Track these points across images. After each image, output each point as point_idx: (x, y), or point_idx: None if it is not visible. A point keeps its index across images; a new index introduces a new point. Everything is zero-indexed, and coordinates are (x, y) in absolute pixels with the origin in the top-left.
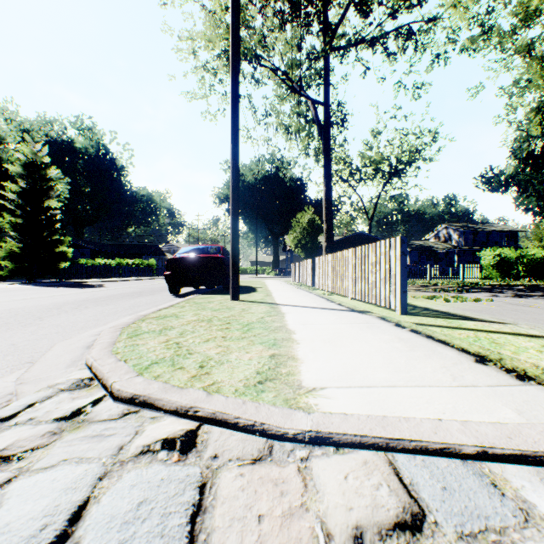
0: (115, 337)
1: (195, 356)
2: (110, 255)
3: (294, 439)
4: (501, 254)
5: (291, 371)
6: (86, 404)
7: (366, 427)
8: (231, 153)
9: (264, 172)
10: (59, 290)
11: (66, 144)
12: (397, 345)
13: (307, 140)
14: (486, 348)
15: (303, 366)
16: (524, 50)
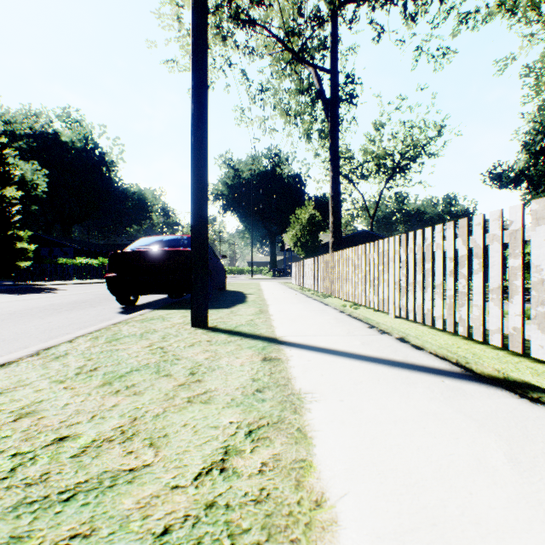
0: None
1: None
2: (96, 254)
3: None
4: None
5: None
6: None
7: None
8: (192, 53)
9: (261, 168)
10: None
11: (51, 137)
12: None
13: (309, 121)
14: None
15: None
16: None
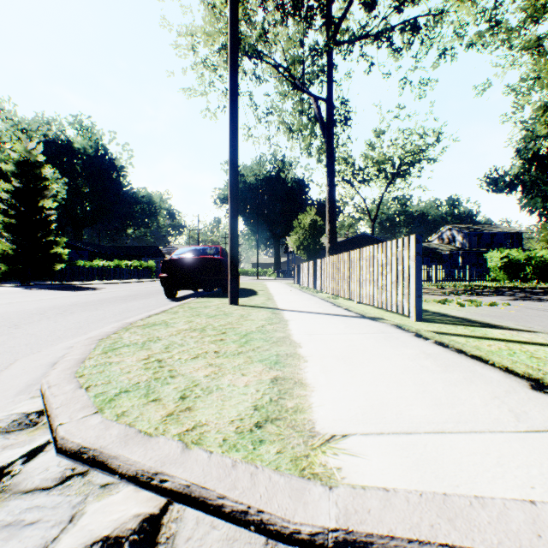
0: (87, 351)
1: (178, 380)
2: (108, 257)
3: (310, 543)
4: (509, 256)
5: (299, 404)
6: (16, 458)
7: (424, 520)
8: (230, 146)
9: (266, 173)
10: (51, 293)
11: (65, 144)
12: (425, 363)
13: (309, 139)
14: (536, 368)
15: (314, 397)
16: (534, 45)
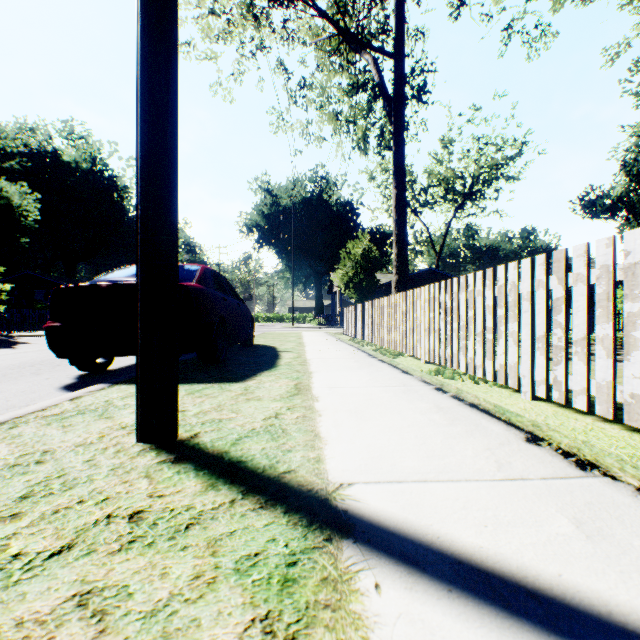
0: None
1: None
2: None
3: None
4: None
5: None
6: None
7: None
8: None
9: (304, 194)
10: None
11: (50, 155)
12: None
13: (365, 126)
14: None
15: None
16: None
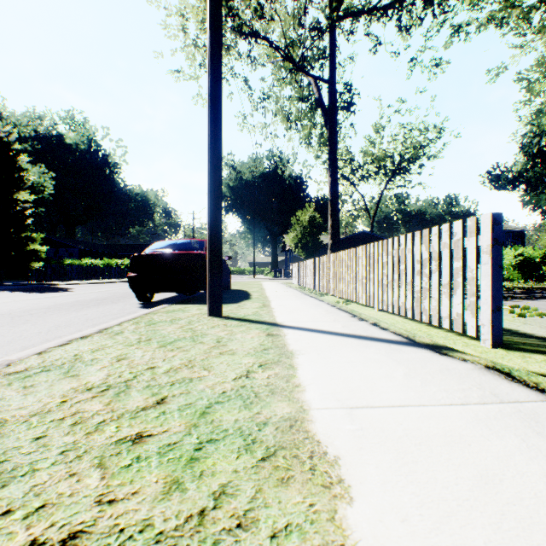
0: None
1: None
2: (100, 255)
3: None
4: (524, 253)
5: None
6: None
7: None
8: (209, 95)
9: (263, 170)
10: (6, 295)
11: (56, 139)
12: None
13: (309, 127)
14: None
15: None
16: None
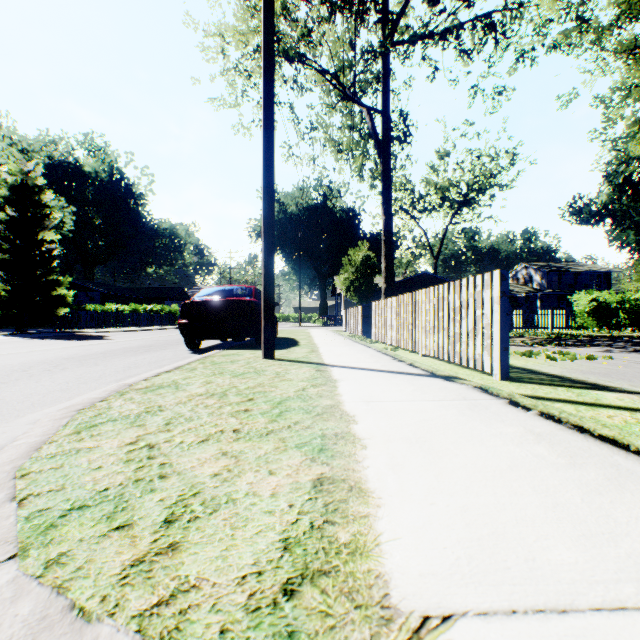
0: (52, 430)
1: (169, 485)
2: (124, 300)
3: None
4: (599, 298)
5: (358, 536)
6: None
7: None
8: (263, 159)
9: (310, 201)
10: (48, 343)
11: (73, 167)
12: (540, 451)
13: (361, 159)
14: None
15: (382, 520)
16: (630, 47)
